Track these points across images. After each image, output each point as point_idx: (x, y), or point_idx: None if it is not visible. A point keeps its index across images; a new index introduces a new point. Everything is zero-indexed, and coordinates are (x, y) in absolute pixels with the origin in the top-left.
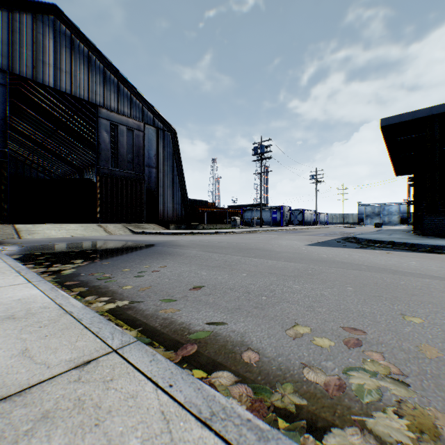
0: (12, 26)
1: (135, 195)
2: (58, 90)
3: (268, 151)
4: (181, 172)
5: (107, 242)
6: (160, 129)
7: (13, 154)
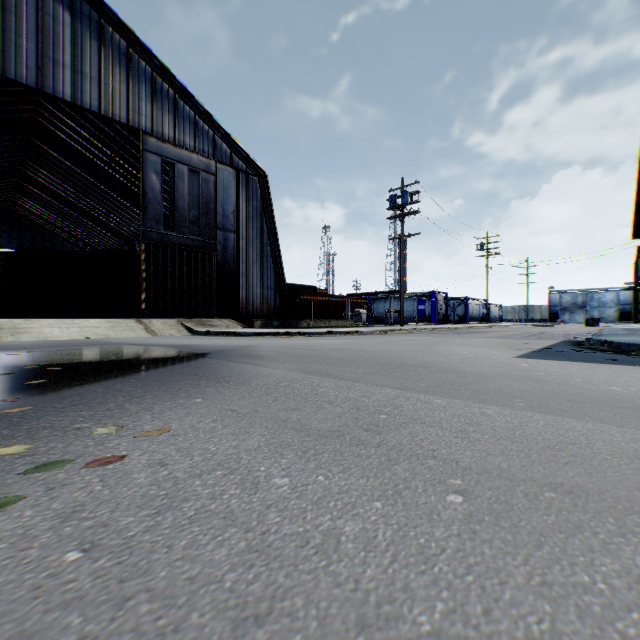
0: (3, 3)
1: (203, 273)
2: (79, 107)
3: (414, 202)
4: (275, 240)
5: (127, 348)
6: (241, 172)
7: (38, 221)
